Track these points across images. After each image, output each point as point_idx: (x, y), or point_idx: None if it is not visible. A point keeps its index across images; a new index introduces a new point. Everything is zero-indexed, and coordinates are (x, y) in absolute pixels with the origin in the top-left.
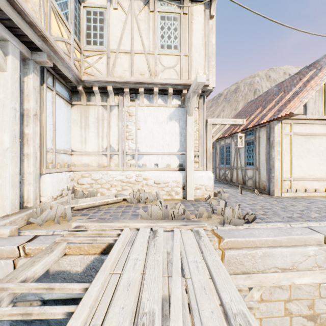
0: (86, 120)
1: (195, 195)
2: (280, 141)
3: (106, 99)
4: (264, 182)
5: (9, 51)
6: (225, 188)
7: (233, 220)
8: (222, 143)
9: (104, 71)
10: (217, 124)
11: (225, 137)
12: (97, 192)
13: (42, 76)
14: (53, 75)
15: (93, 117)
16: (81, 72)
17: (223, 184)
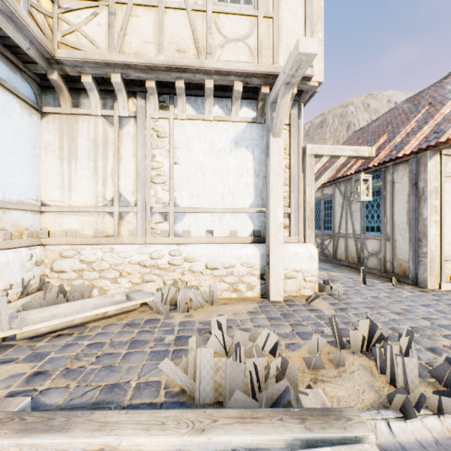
0: (71, 144)
1: (285, 290)
2: (439, 188)
3: (111, 104)
4: (405, 262)
5: None
6: (329, 270)
7: (429, 398)
8: (318, 195)
9: (102, 41)
10: (324, 155)
11: (324, 185)
12: (91, 287)
13: None
14: None
15: (85, 139)
16: (54, 41)
17: (321, 261)
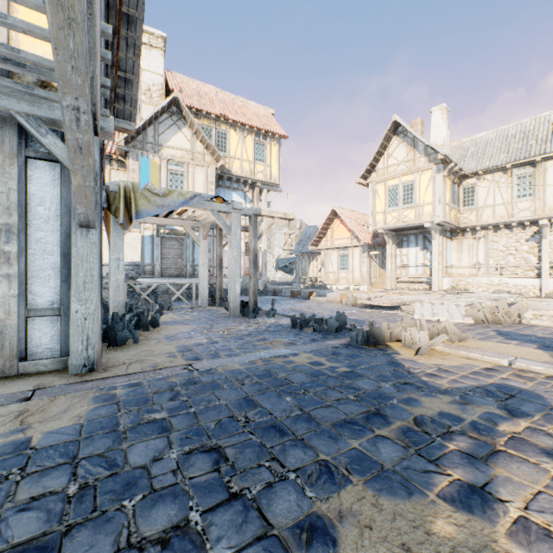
0: (461, 247)
1: None
2: None
3: (474, 233)
4: None
5: (436, 232)
6: None
7: (546, 297)
8: None
9: (474, 220)
10: None
11: None
12: (469, 290)
13: (442, 233)
14: (445, 230)
15: (465, 245)
16: (459, 223)
17: None
